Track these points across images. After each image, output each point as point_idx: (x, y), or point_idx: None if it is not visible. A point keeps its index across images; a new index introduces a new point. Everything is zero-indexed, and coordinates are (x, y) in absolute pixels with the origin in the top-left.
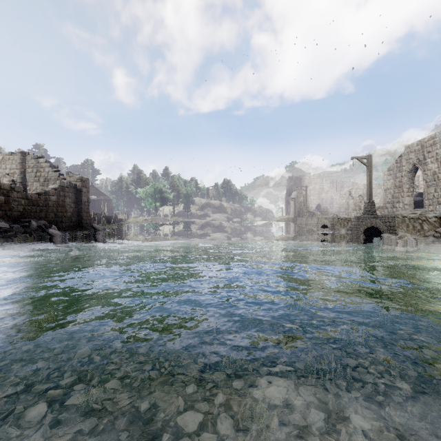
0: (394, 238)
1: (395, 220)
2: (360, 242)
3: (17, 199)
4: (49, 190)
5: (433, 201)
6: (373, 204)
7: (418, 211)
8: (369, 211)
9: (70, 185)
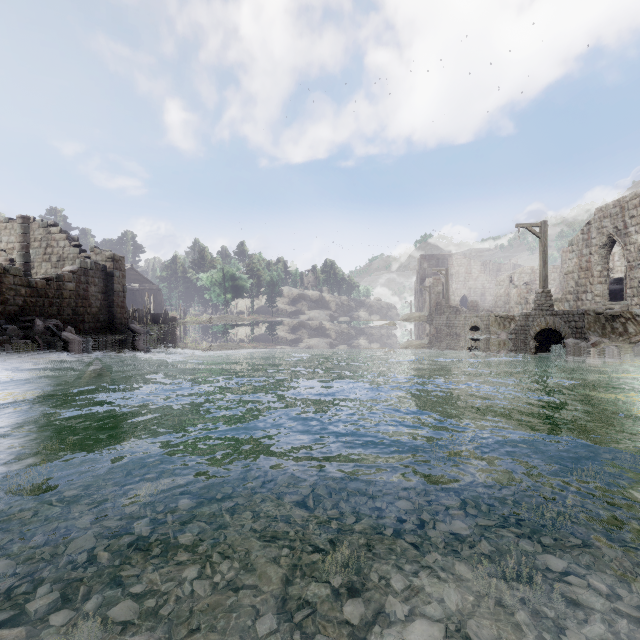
0: (584, 345)
1: (585, 318)
2: (530, 352)
3: (14, 287)
4: (64, 274)
5: (638, 290)
6: (549, 295)
7: (616, 306)
8: (543, 306)
9: (96, 267)
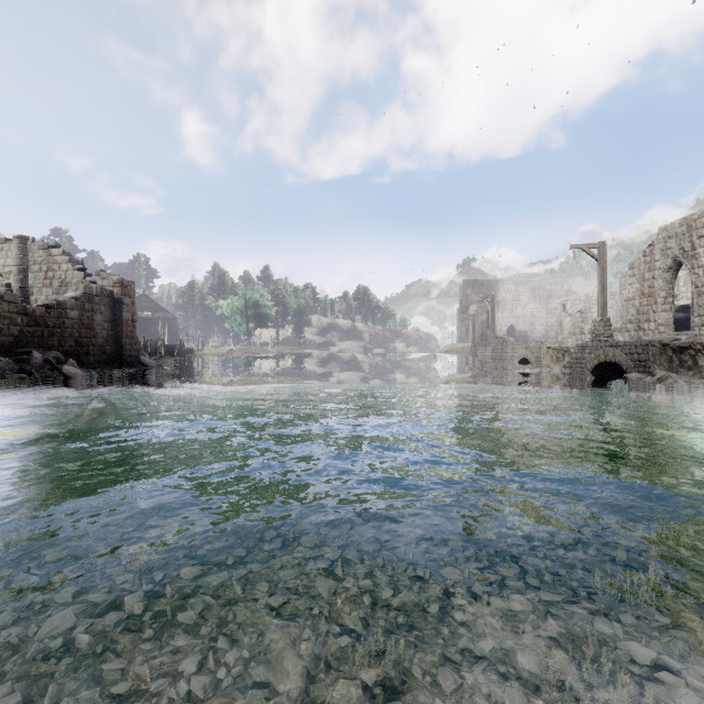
0: (650, 380)
1: (649, 350)
2: (587, 388)
3: (9, 315)
4: (66, 300)
5: None
6: (609, 324)
7: (683, 336)
8: (602, 336)
9: (103, 293)
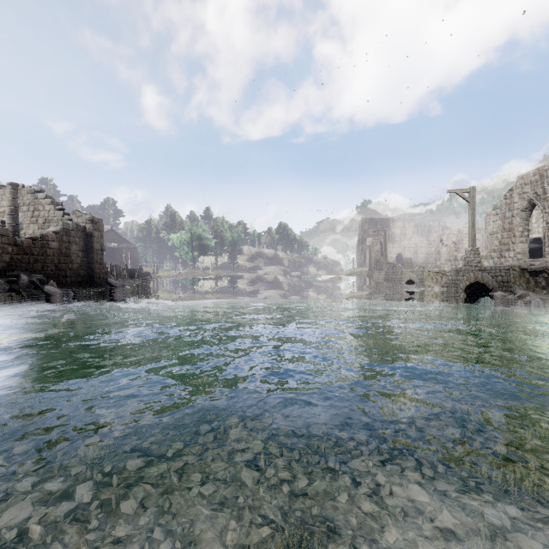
0: (512, 297)
1: (511, 273)
2: (461, 304)
3: (2, 245)
4: (48, 234)
5: None
6: (478, 253)
7: (536, 262)
8: (472, 262)
9: (77, 228)
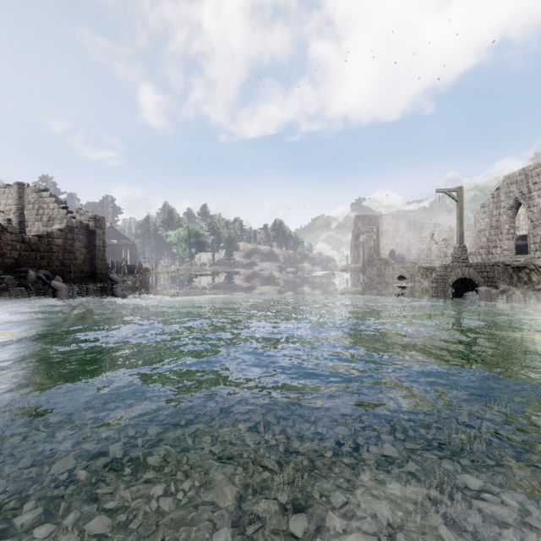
0: (495, 292)
1: (495, 269)
2: (449, 298)
3: (11, 242)
4: (53, 231)
5: (540, 245)
6: (465, 250)
7: (521, 259)
8: (460, 258)
9: (81, 225)
